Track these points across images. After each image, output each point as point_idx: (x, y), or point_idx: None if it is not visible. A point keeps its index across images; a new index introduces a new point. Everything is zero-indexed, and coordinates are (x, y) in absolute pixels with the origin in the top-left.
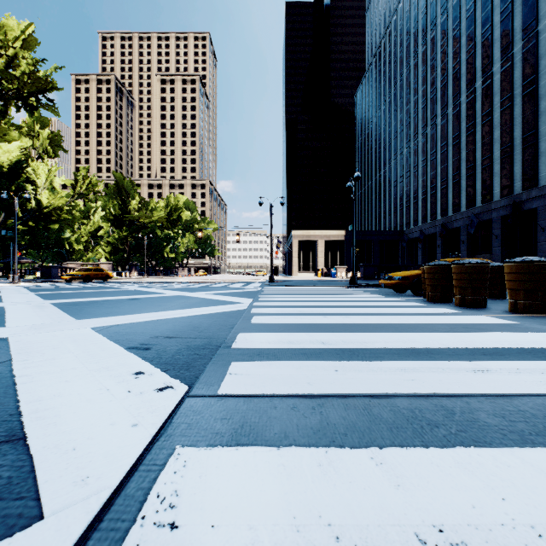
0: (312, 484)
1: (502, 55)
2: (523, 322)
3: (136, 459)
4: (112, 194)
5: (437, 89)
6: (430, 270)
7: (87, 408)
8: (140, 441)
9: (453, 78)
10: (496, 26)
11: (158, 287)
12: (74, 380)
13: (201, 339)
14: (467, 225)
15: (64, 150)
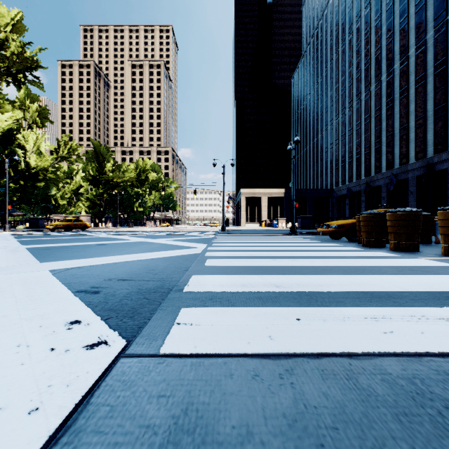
0: None
1: (417, 41)
2: None
3: None
4: (90, 158)
5: (361, 70)
6: (365, 218)
7: None
8: (26, 447)
9: (375, 61)
10: (412, 17)
11: (126, 234)
12: None
13: (154, 282)
14: (387, 184)
15: (50, 121)
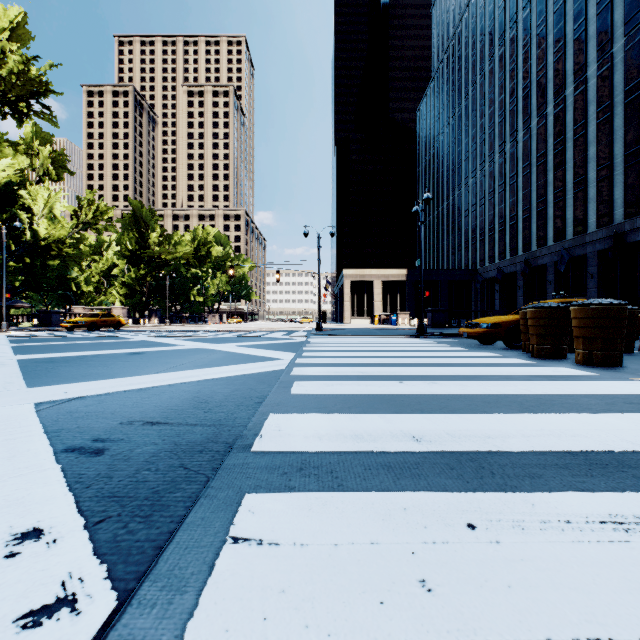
0: None
1: (599, 55)
2: None
3: None
4: (127, 226)
5: (517, 98)
6: (536, 314)
7: None
8: None
9: (538, 85)
10: (592, 21)
11: (177, 336)
12: None
13: (204, 429)
14: (556, 262)
15: (70, 172)
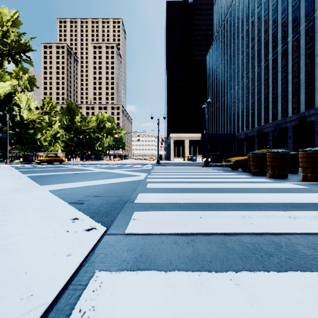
0: (191, 300)
1: (293, 31)
2: (312, 187)
3: (67, 280)
4: (65, 113)
5: (255, 51)
6: (253, 156)
7: (38, 242)
8: (71, 267)
9: (264, 45)
10: (290, 14)
11: (91, 166)
12: (33, 224)
13: (116, 197)
14: (273, 131)
15: (37, 87)
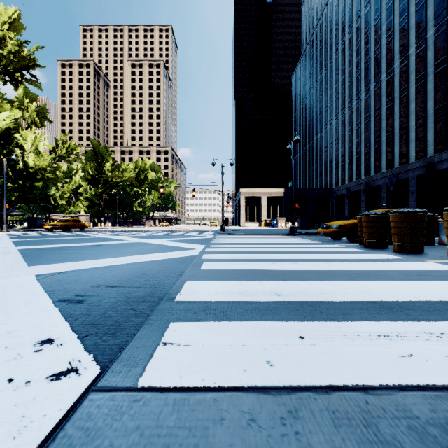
0: None
1: (417, 40)
2: None
3: None
4: (89, 158)
5: (361, 69)
6: (367, 218)
7: None
8: None
9: (375, 60)
10: (412, 16)
11: (124, 235)
12: None
13: (145, 289)
14: (387, 183)
15: (49, 121)
